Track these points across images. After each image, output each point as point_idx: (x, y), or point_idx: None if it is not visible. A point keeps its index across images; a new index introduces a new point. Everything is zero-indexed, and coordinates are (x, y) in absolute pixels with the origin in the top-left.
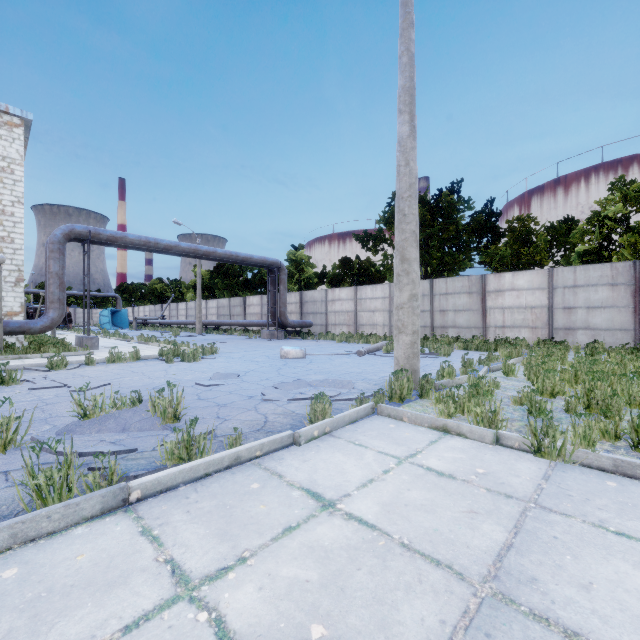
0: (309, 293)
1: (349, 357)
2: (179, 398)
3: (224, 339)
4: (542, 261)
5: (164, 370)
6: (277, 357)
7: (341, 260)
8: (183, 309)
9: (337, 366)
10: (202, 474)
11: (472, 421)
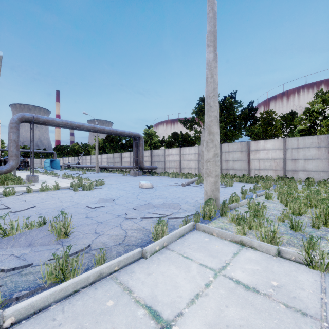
0: (155, 151)
1: (177, 187)
2: (69, 222)
3: (109, 176)
4: (278, 134)
5: (71, 196)
6: (137, 187)
7: (172, 133)
8: (89, 159)
9: (170, 193)
10: (71, 292)
11: (256, 235)
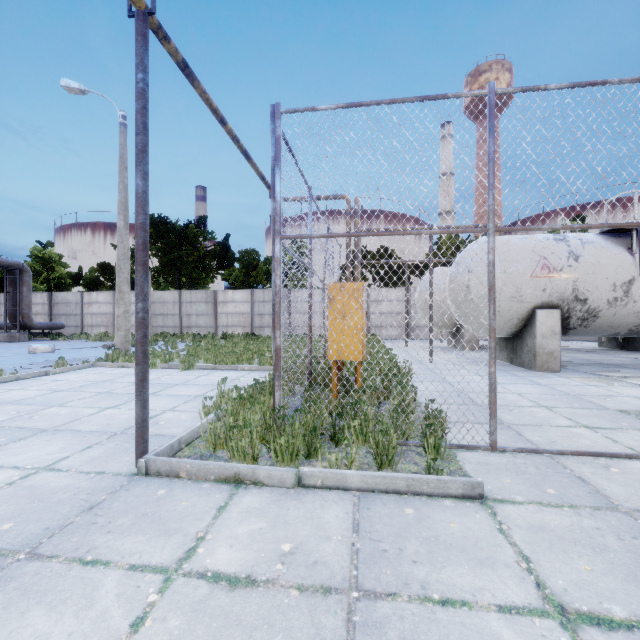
0: (61, 294)
1: (96, 350)
2: None
3: None
4: (262, 282)
5: None
6: (25, 353)
7: (100, 265)
8: None
9: (82, 354)
10: (3, 381)
11: None
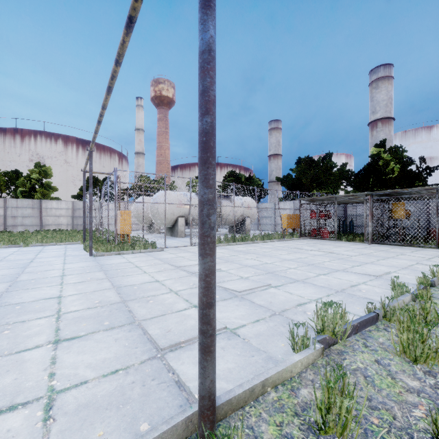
0: None
1: None
2: None
3: None
4: (2, 190)
5: None
6: None
7: None
8: None
9: None
10: None
11: None
